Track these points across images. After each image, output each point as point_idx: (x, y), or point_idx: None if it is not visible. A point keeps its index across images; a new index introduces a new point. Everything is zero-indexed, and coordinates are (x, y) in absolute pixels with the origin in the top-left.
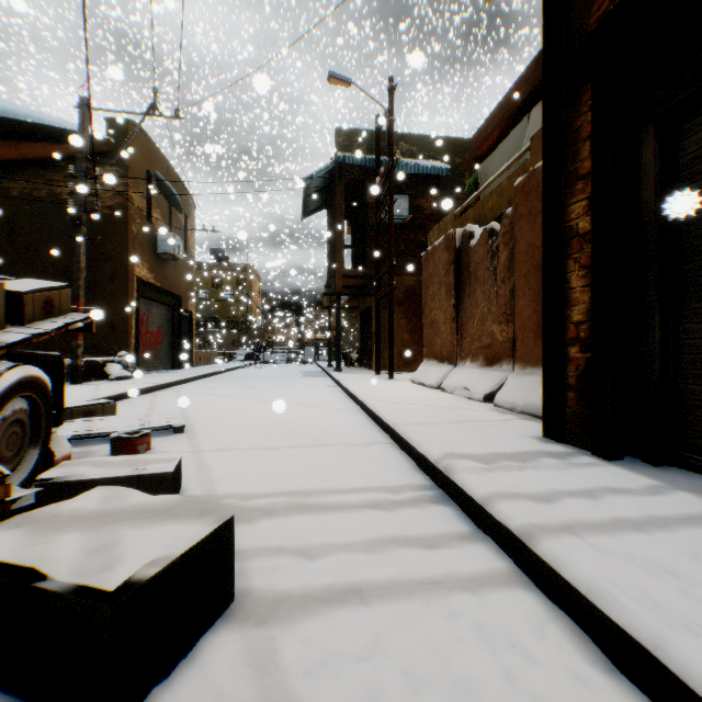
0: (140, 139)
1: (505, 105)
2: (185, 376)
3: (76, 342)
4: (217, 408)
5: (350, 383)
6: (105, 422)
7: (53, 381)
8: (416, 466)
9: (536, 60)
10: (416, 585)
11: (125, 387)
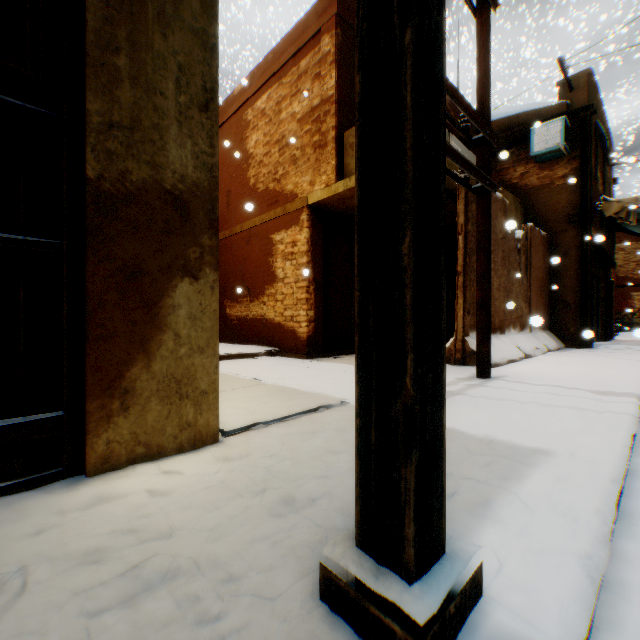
0: None
1: None
2: None
3: None
4: None
5: (624, 381)
6: None
7: None
8: None
9: None
10: None
11: None
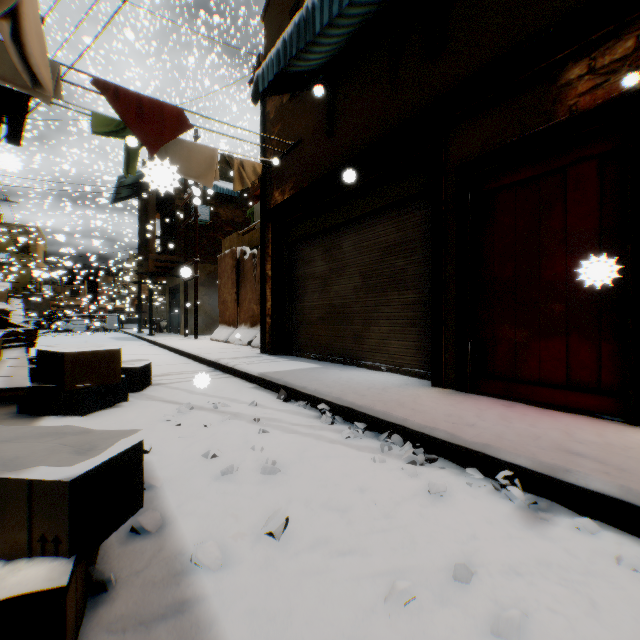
0: None
1: None
2: None
3: None
4: None
5: (166, 341)
6: None
7: None
8: (207, 366)
9: None
10: None
11: None
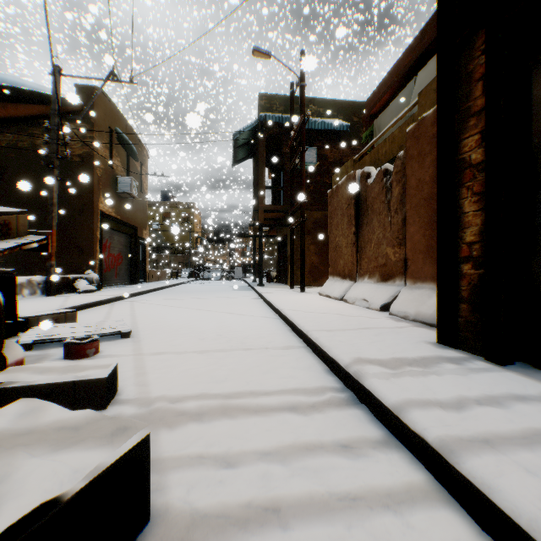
0: (104, 102)
1: (394, 72)
2: (139, 290)
3: (50, 263)
4: (161, 316)
5: (270, 295)
6: (64, 329)
7: (6, 294)
8: (327, 369)
9: (421, 34)
10: (335, 502)
11: (88, 299)
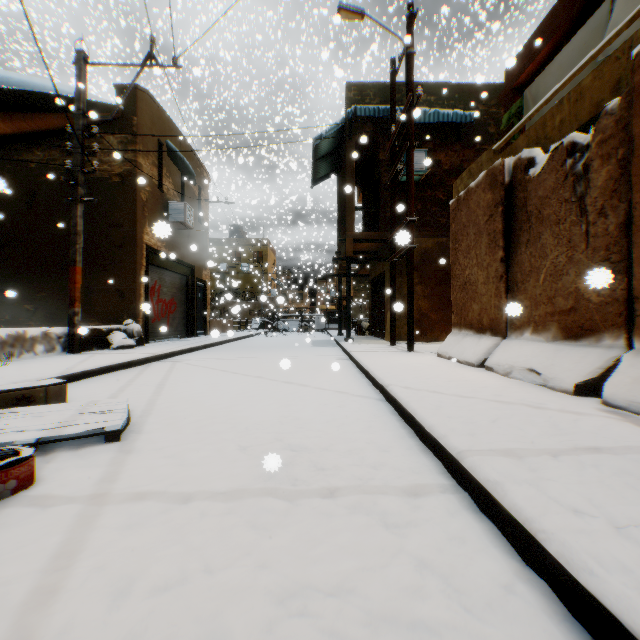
0: (150, 107)
1: (559, 10)
2: (190, 345)
3: (72, 310)
4: (200, 389)
5: (363, 356)
6: (14, 420)
7: None
8: (562, 612)
9: None
10: None
11: (115, 359)
